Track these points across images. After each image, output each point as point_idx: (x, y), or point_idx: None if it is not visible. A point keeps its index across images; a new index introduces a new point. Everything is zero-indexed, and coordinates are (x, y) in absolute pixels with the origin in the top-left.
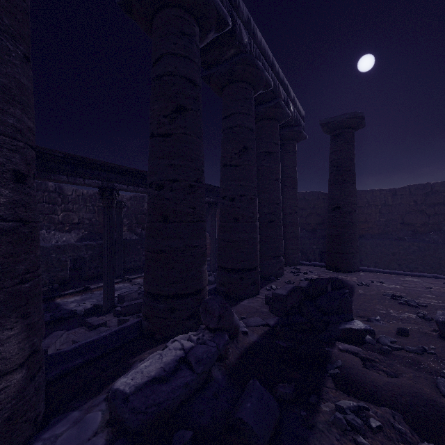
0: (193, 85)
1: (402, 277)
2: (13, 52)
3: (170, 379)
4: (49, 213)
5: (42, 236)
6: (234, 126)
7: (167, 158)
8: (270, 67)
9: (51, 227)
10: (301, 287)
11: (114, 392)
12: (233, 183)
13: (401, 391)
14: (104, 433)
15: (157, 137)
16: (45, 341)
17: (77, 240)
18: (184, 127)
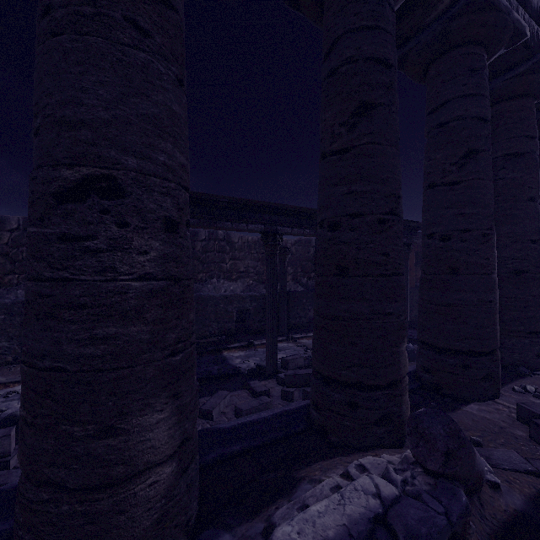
0: (384, 68)
1: None
2: (165, 75)
3: None
4: (219, 262)
5: (213, 284)
6: (449, 120)
7: (344, 184)
8: (521, 4)
9: (220, 275)
10: None
11: None
12: (447, 212)
13: None
14: None
15: (330, 156)
16: (211, 399)
17: (243, 289)
18: (370, 133)
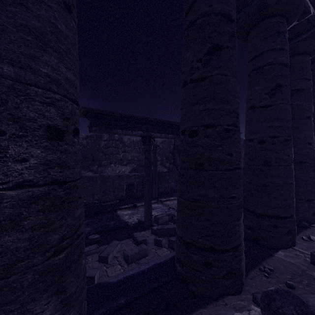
0: (228, 21)
1: None
2: None
3: None
4: (115, 154)
5: (112, 167)
6: (264, 65)
7: (200, 103)
8: None
9: (116, 162)
10: None
11: None
12: (263, 125)
13: None
14: None
15: (190, 84)
16: (107, 248)
17: (130, 170)
18: (219, 67)
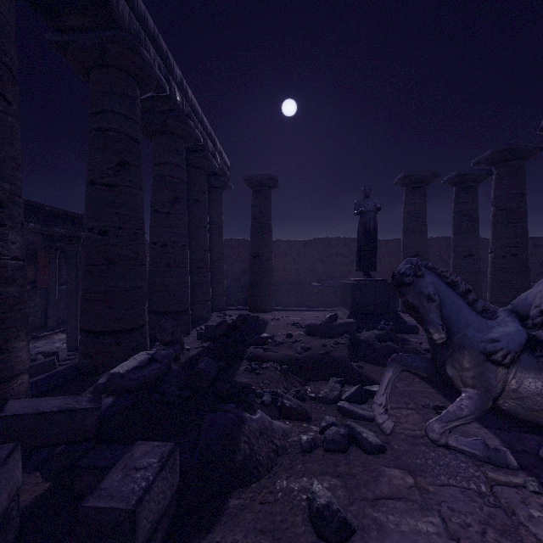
0: (136, 143)
1: (304, 312)
2: (18, 130)
3: (147, 367)
4: None
5: None
6: (167, 175)
7: (112, 207)
8: (200, 122)
9: None
10: (227, 324)
11: (112, 374)
12: (165, 230)
13: (280, 355)
14: (110, 397)
15: (100, 185)
16: None
17: None
18: (129, 181)
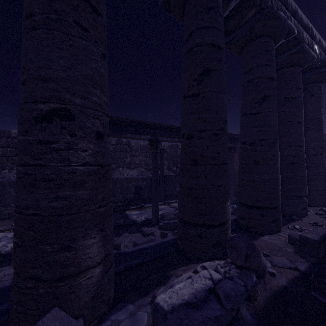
0: (217, 49)
1: None
2: (96, 53)
3: (201, 307)
4: (123, 158)
5: (120, 171)
6: (254, 78)
7: (195, 113)
8: (293, 15)
9: (124, 166)
10: None
11: (155, 305)
12: (253, 130)
13: None
14: None
15: (188, 98)
16: (119, 238)
17: (137, 174)
18: (210, 86)
